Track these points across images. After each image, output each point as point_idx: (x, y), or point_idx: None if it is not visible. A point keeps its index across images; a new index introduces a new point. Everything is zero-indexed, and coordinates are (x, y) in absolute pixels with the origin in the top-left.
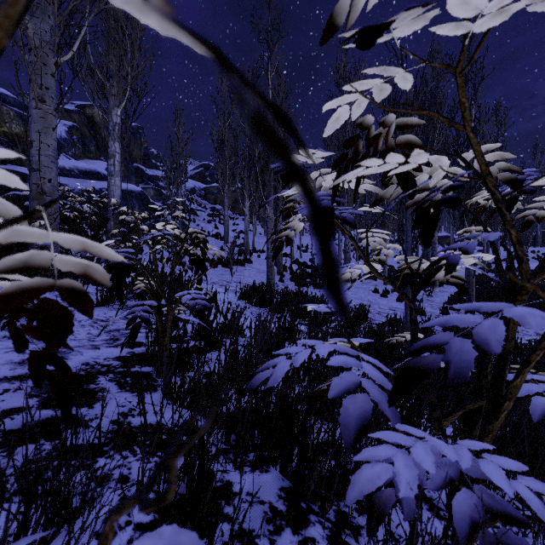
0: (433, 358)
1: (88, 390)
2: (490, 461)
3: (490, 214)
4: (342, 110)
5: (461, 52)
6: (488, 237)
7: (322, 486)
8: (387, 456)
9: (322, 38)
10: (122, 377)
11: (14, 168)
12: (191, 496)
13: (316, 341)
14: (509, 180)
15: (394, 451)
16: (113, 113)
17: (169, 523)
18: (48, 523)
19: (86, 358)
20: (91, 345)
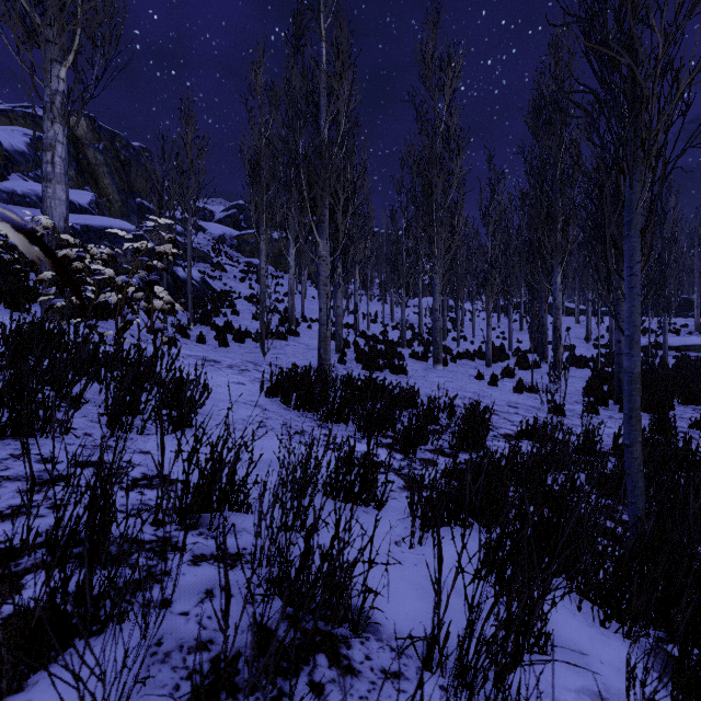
0: None
1: None
2: None
3: None
4: None
5: None
6: None
7: None
8: None
9: None
10: None
11: None
12: None
13: None
14: None
15: None
16: (51, 73)
17: None
18: None
19: None
20: None
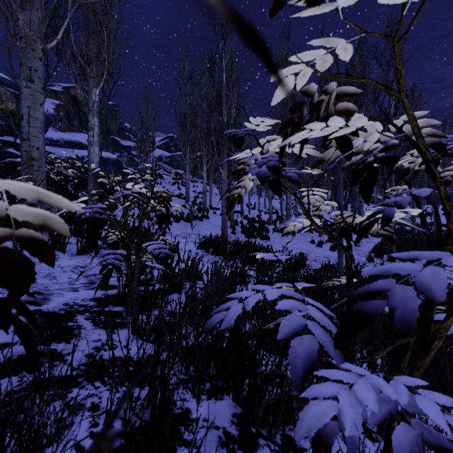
0: (377, 304)
1: (67, 327)
2: (426, 397)
3: (414, 175)
4: (288, 80)
5: (399, 22)
6: (420, 192)
7: (269, 413)
8: (332, 393)
9: (271, 11)
10: (96, 316)
11: (10, 139)
12: (154, 422)
13: (265, 286)
14: (434, 144)
15: (338, 389)
16: (93, 93)
17: (133, 448)
18: (22, 451)
19: (66, 299)
20: (71, 288)
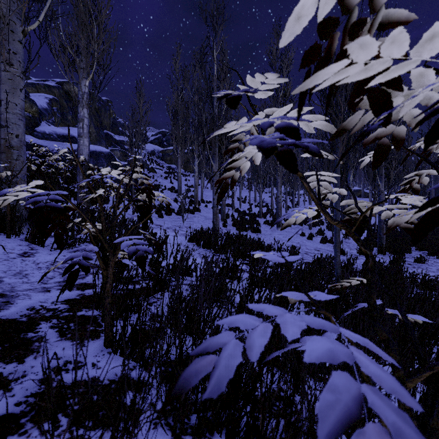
0: None
1: (25, 340)
2: None
3: None
4: None
5: None
6: None
7: None
8: None
9: None
10: (65, 323)
11: None
12: None
13: (276, 307)
14: None
15: None
16: (82, 84)
17: None
18: None
19: (33, 302)
20: (42, 287)
